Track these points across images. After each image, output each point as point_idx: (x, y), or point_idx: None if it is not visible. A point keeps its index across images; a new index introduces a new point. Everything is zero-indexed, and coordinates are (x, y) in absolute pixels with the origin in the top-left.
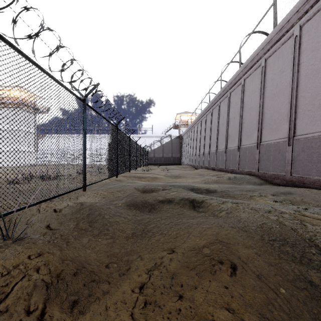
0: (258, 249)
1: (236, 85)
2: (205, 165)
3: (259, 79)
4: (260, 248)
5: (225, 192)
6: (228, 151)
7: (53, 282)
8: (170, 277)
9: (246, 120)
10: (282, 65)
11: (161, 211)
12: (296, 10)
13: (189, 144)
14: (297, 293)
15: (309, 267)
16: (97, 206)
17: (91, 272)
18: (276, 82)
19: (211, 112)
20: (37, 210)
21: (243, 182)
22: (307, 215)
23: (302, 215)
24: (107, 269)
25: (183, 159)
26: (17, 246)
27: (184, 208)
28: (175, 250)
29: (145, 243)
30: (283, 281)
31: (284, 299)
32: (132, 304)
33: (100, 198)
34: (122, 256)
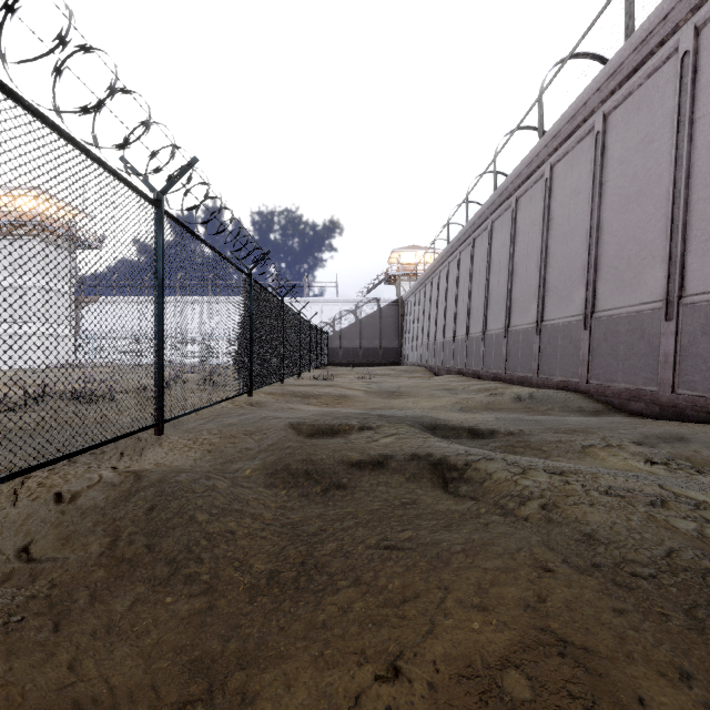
0: (705, 679)
1: (533, 179)
2: (458, 367)
3: (588, 163)
4: None
5: (518, 435)
6: (513, 333)
7: None
8: None
9: (556, 261)
10: (648, 127)
11: (357, 495)
12: None
13: (420, 319)
14: None
15: None
16: (179, 483)
17: None
18: (632, 167)
19: (472, 244)
20: (11, 495)
21: (553, 407)
22: None
23: None
24: None
25: (407, 353)
26: None
27: (417, 486)
28: (404, 669)
29: (306, 618)
30: None
31: None
32: None
33: (200, 453)
34: (227, 669)
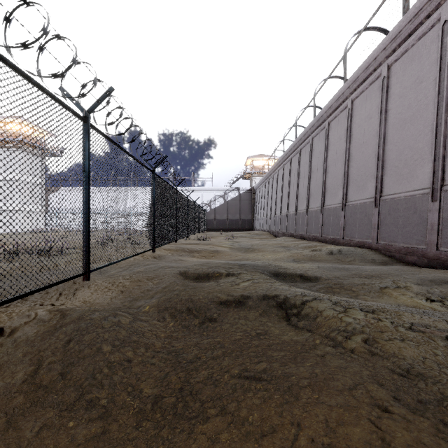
0: None
1: (339, 109)
2: (290, 232)
3: (377, 98)
4: None
5: (334, 280)
6: (327, 210)
7: None
8: None
9: (356, 163)
10: (419, 73)
11: (224, 326)
12: None
13: (265, 201)
14: None
15: None
16: (93, 320)
17: None
18: (407, 99)
19: (299, 152)
20: None
21: (354, 259)
22: None
23: None
24: None
25: (257, 223)
26: None
27: (267, 319)
28: None
29: (180, 447)
30: None
31: None
32: None
33: (116, 293)
34: None
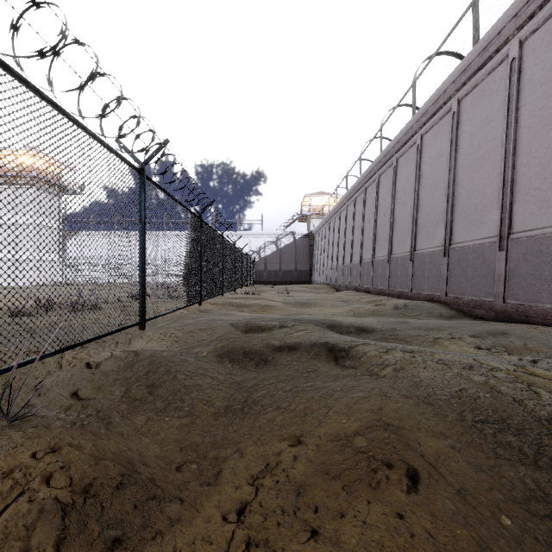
0: (456, 438)
1: (408, 145)
2: (354, 285)
3: (447, 135)
4: (459, 437)
5: (390, 331)
6: (394, 259)
7: (76, 503)
8: (295, 491)
9: (425, 206)
10: (488, 111)
11: (278, 367)
12: (513, 13)
13: (325, 248)
14: (534, 526)
15: (551, 473)
16: (164, 357)
17: (148, 481)
18: (477, 139)
19: (364, 192)
20: (56, 364)
21: (420, 313)
22: (539, 374)
23: (529, 374)
24: (179, 475)
25: (316, 274)
26: (14, 433)
27: (318, 361)
28: (304, 440)
29: (249, 425)
30: (505, 502)
31: (510, 539)
32: (223, 545)
33: (170, 342)
34: (206, 449)
